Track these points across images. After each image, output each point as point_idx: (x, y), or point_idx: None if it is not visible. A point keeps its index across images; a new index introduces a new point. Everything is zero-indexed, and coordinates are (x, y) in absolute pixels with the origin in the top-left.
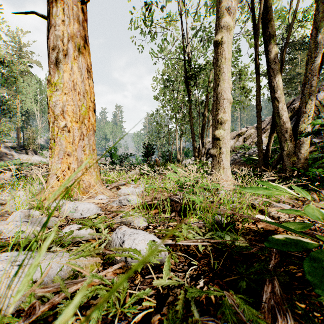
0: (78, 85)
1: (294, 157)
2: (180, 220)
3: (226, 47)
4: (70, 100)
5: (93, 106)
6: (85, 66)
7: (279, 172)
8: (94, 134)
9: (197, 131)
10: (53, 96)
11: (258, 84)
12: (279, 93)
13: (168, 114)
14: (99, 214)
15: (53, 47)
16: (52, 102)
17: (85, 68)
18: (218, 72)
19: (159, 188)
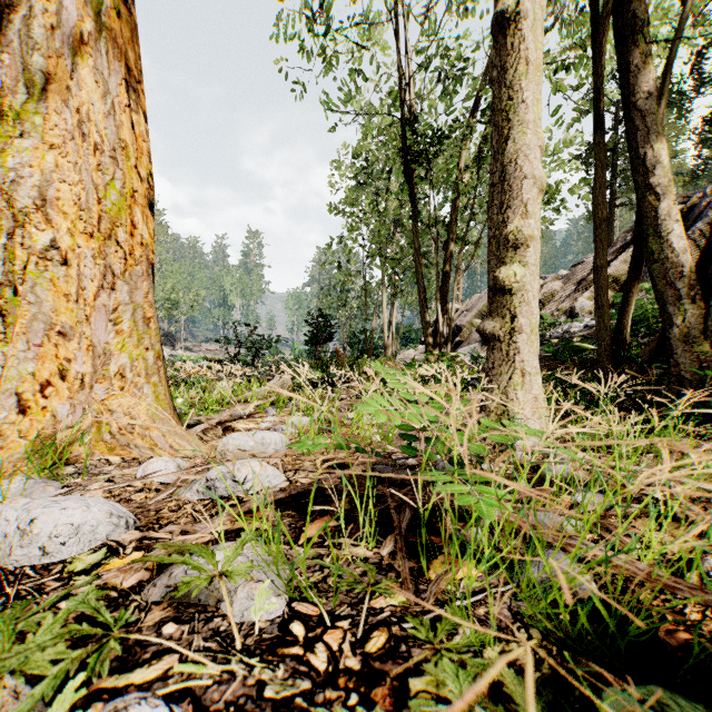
0: (95, 124)
1: (702, 342)
2: (417, 578)
3: (531, 31)
4: (67, 167)
5: (146, 192)
6: (121, 69)
7: (647, 383)
8: (152, 276)
9: (431, 285)
10: (12, 151)
11: (598, 155)
12: (658, 175)
13: (364, 245)
14: (116, 549)
15: (13, 2)
16: (6, 169)
17: (119, 76)
18: (509, 101)
19: (340, 428)
